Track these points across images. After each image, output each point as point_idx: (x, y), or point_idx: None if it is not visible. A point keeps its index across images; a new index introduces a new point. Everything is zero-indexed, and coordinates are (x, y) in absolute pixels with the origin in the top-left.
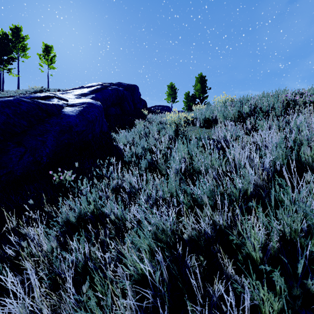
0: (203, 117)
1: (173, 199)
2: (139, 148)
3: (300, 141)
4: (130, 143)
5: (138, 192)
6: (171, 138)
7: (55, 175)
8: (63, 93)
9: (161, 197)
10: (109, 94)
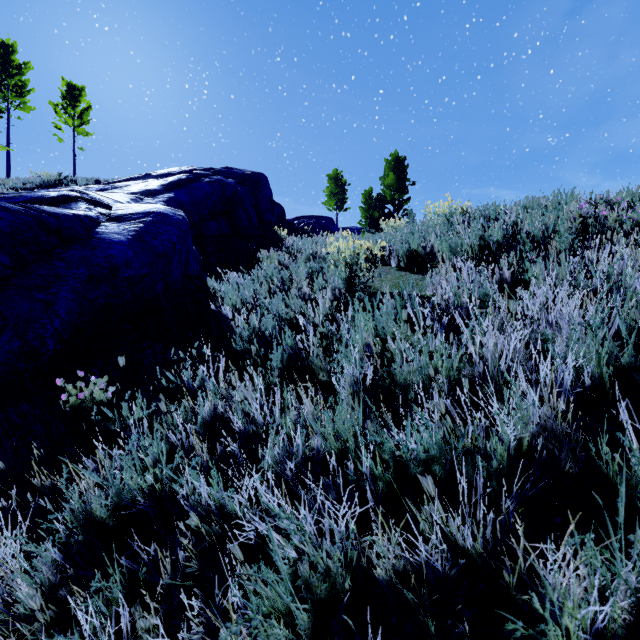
0: (406, 248)
1: (349, 465)
2: (267, 318)
3: (637, 320)
4: (249, 306)
5: (264, 430)
6: (338, 295)
7: (68, 390)
8: (106, 188)
9: (318, 455)
10: (204, 192)
